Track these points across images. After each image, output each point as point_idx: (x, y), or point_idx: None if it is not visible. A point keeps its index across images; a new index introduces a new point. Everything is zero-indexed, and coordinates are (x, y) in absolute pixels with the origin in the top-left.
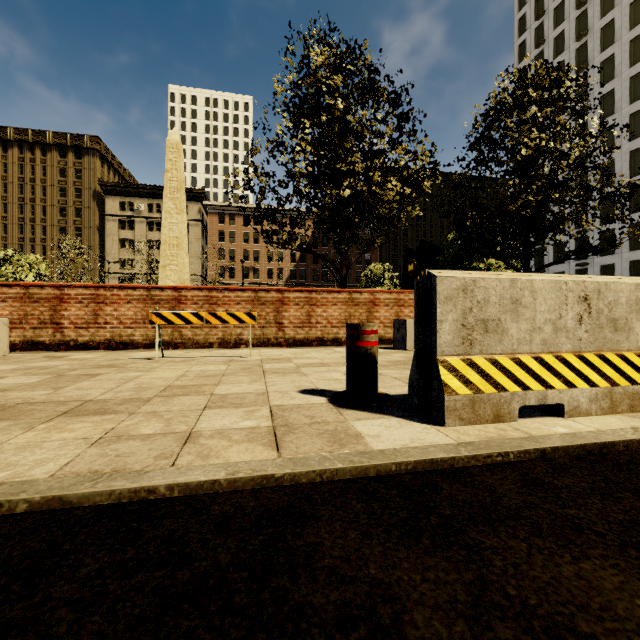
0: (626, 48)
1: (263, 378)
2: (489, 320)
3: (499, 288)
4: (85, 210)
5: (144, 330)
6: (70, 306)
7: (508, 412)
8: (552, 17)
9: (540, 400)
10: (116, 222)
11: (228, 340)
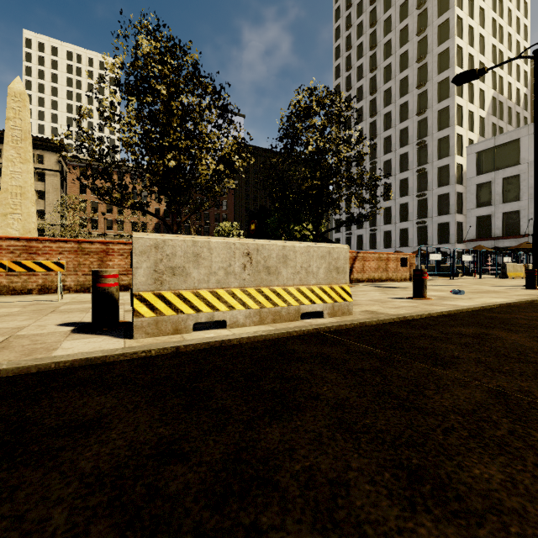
0: (398, 85)
1: (42, 316)
2: (176, 267)
3: (184, 246)
4: None
5: None
6: None
7: (185, 327)
8: (356, 52)
9: (209, 318)
10: None
11: (49, 286)
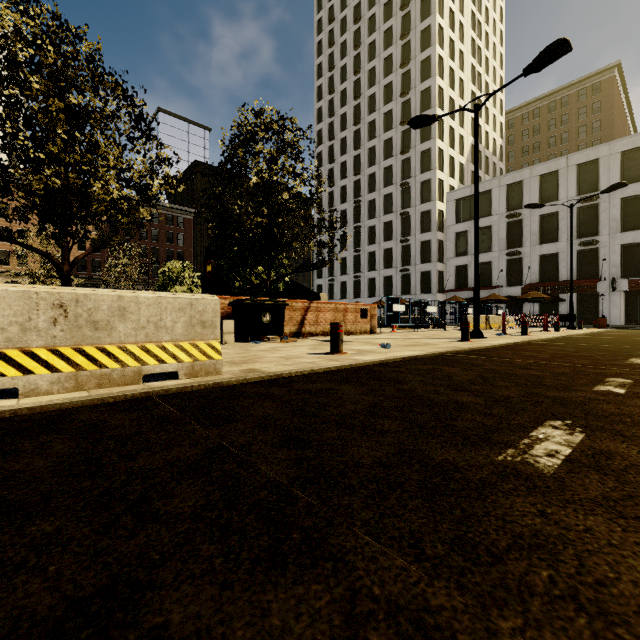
0: (382, 118)
1: None
2: None
3: None
4: None
5: None
6: None
7: None
8: (339, 74)
9: None
10: None
11: None
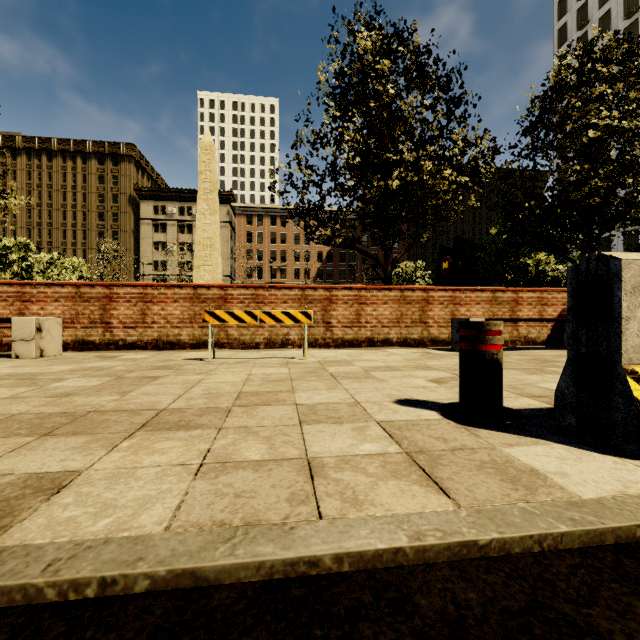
0: None
1: (339, 384)
2: None
3: None
4: (121, 215)
5: (191, 330)
6: (119, 305)
7: None
8: None
9: None
10: (150, 225)
11: (274, 340)
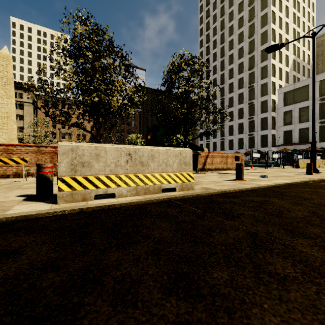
0: (237, 52)
1: (9, 191)
2: (85, 162)
3: (89, 150)
4: None
5: None
6: None
7: (89, 197)
8: (212, 32)
9: (104, 192)
10: None
11: (20, 173)
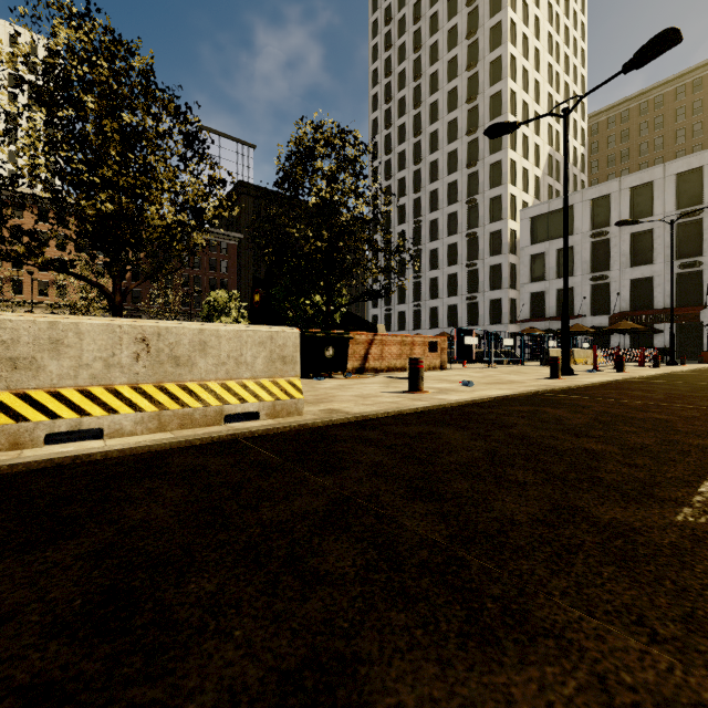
0: (445, 128)
1: None
2: (20, 358)
3: (34, 329)
4: None
5: None
6: None
7: (31, 440)
8: (397, 80)
9: (74, 426)
10: None
11: None
